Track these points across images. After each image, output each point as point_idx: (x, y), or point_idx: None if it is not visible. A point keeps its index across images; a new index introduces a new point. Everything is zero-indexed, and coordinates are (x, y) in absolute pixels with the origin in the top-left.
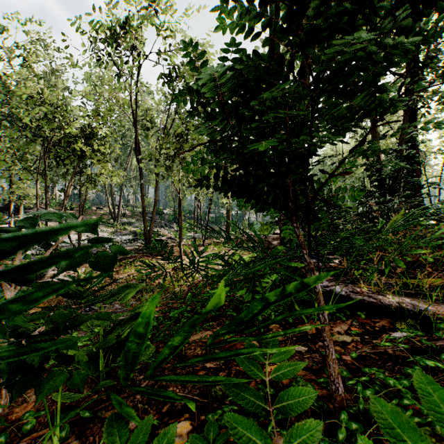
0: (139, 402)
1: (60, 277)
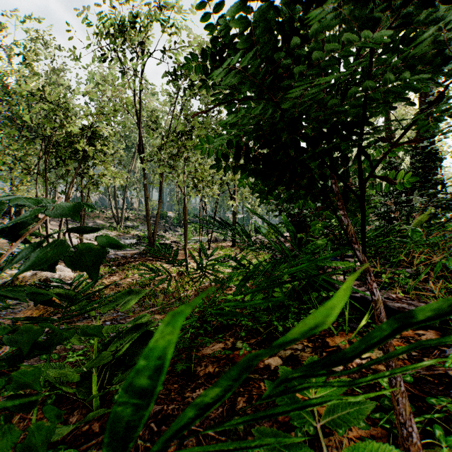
0: (139, 437)
1: None
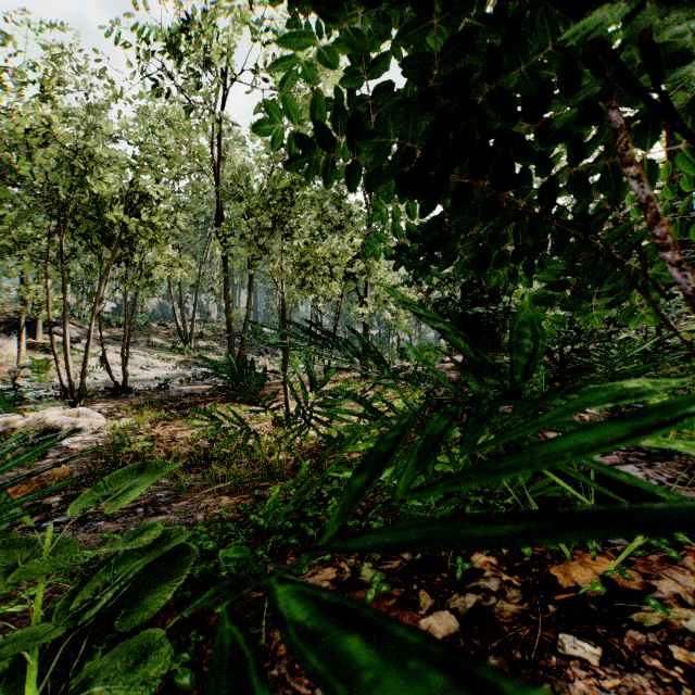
0: None
1: (83, 434)
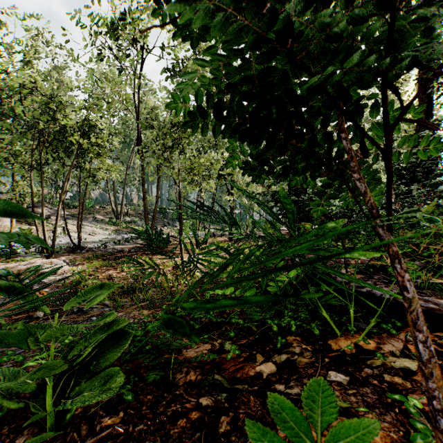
0: None
1: (54, 275)
